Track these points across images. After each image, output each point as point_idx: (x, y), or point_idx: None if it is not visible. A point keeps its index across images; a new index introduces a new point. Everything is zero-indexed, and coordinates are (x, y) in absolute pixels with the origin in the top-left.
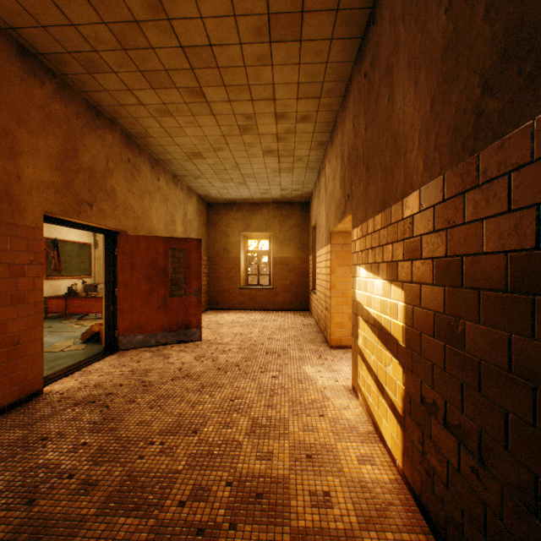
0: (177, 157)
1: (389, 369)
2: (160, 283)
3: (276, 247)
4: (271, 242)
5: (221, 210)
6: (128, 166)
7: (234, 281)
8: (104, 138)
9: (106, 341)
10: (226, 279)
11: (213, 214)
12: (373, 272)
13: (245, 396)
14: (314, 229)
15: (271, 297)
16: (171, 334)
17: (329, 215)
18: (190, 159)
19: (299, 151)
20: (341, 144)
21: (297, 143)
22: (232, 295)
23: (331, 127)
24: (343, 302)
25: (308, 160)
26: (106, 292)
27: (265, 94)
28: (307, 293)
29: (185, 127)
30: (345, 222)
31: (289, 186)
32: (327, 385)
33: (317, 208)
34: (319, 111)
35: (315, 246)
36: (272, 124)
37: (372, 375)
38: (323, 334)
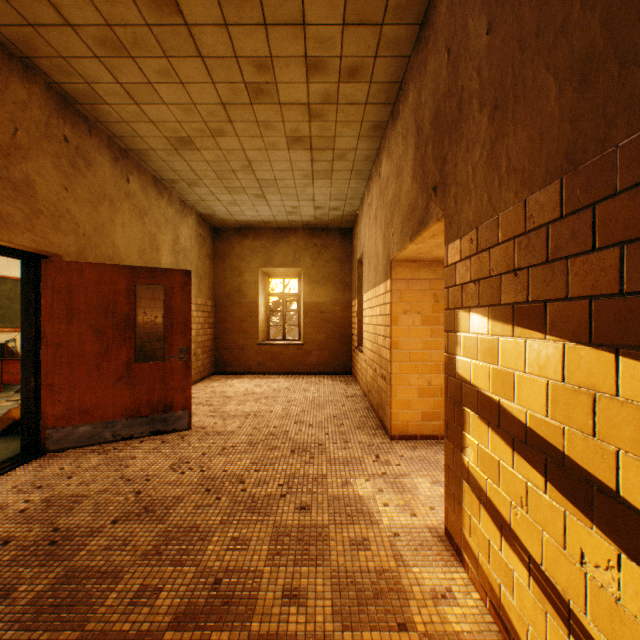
0: (155, 146)
1: (603, 580)
2: (120, 340)
3: (308, 288)
4: (301, 281)
5: (232, 238)
6: (65, 148)
7: (250, 334)
8: (6, 88)
9: (24, 438)
10: (239, 331)
11: (221, 242)
12: (520, 323)
13: (246, 564)
14: (360, 263)
15: (301, 355)
16: (139, 421)
17: (388, 236)
18: (177, 150)
19: (342, 140)
20: (415, 108)
21: (339, 124)
22: (247, 353)
23: (395, 93)
24: (410, 368)
25: (354, 157)
26: (24, 356)
27: (287, 9)
28: (349, 351)
29: (157, 83)
30: (422, 240)
31: (326, 202)
32: (399, 528)
33: (365, 231)
34: (379, 56)
35: (361, 286)
36: (301, 83)
37: (516, 549)
38: (376, 413)
